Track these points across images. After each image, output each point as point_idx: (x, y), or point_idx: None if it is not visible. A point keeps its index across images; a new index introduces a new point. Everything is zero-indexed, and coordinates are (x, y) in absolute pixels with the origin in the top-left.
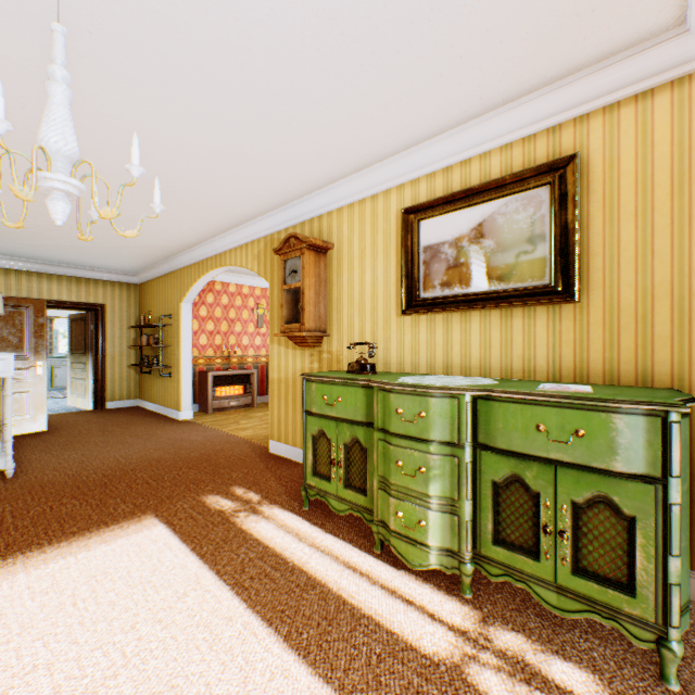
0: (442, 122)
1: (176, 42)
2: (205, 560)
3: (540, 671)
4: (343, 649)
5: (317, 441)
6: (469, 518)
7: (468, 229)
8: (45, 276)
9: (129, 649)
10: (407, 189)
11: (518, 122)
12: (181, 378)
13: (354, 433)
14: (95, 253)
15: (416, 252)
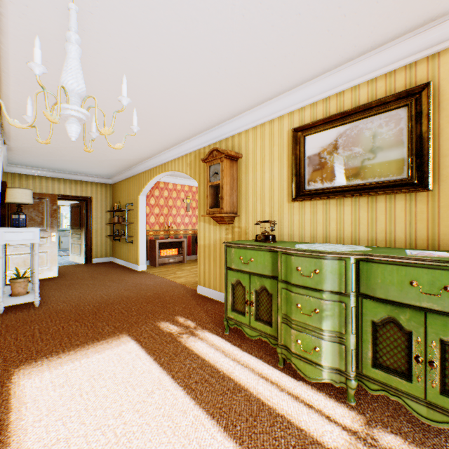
0: (324, 65)
1: (146, 16)
2: (164, 368)
3: None
4: (267, 440)
5: (235, 288)
6: (353, 347)
7: (342, 141)
8: (56, 179)
9: (119, 431)
10: (296, 115)
11: (382, 62)
12: (139, 244)
13: (262, 283)
14: (86, 164)
15: (302, 158)
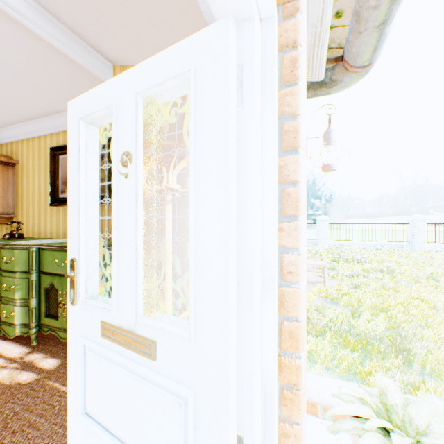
0: (59, 107)
1: None
2: None
3: (35, 364)
4: None
5: None
6: (35, 307)
7: None
8: None
9: None
10: (55, 137)
11: None
12: None
13: None
14: None
15: (57, 172)
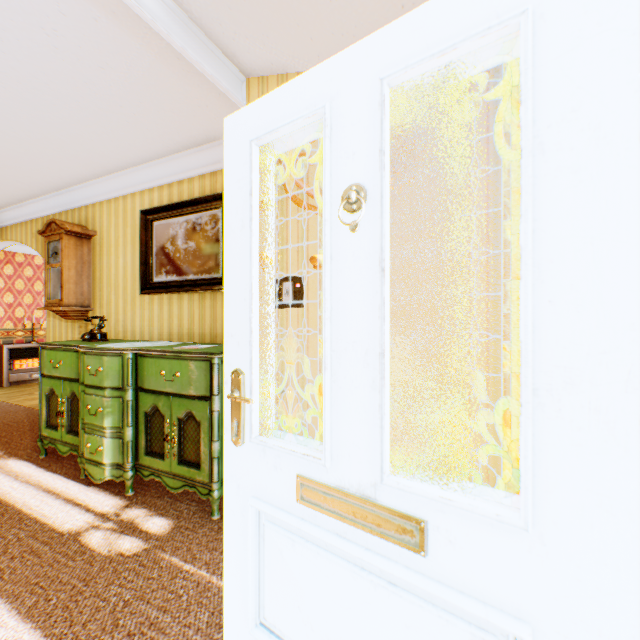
0: (155, 151)
1: None
2: None
3: (138, 525)
4: None
5: (52, 398)
6: (131, 439)
7: (182, 232)
8: None
9: None
10: (147, 195)
11: (206, 161)
12: None
13: (73, 389)
14: None
15: (150, 246)
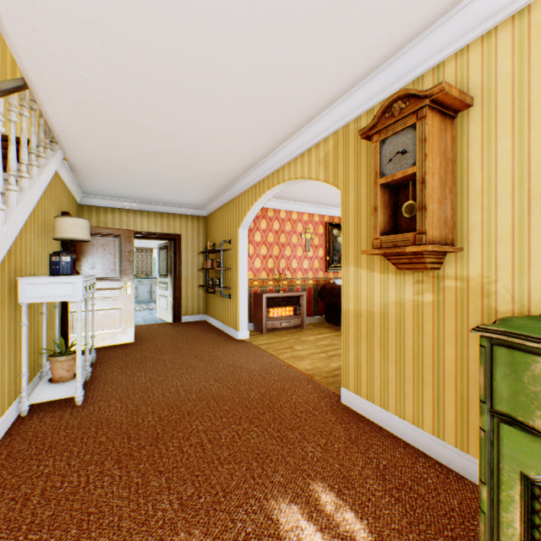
0: None
1: None
2: None
3: None
4: None
5: (538, 493)
6: None
7: None
8: (138, 212)
9: None
10: None
11: None
12: (239, 299)
13: None
14: (169, 187)
15: None
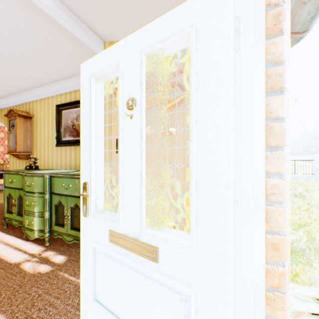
0: (62, 75)
1: None
2: None
3: (49, 259)
4: None
5: (10, 198)
6: (48, 218)
7: (76, 116)
8: None
9: None
10: (59, 97)
11: None
12: None
13: (20, 193)
14: None
15: (61, 122)
